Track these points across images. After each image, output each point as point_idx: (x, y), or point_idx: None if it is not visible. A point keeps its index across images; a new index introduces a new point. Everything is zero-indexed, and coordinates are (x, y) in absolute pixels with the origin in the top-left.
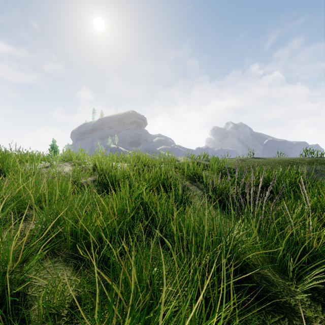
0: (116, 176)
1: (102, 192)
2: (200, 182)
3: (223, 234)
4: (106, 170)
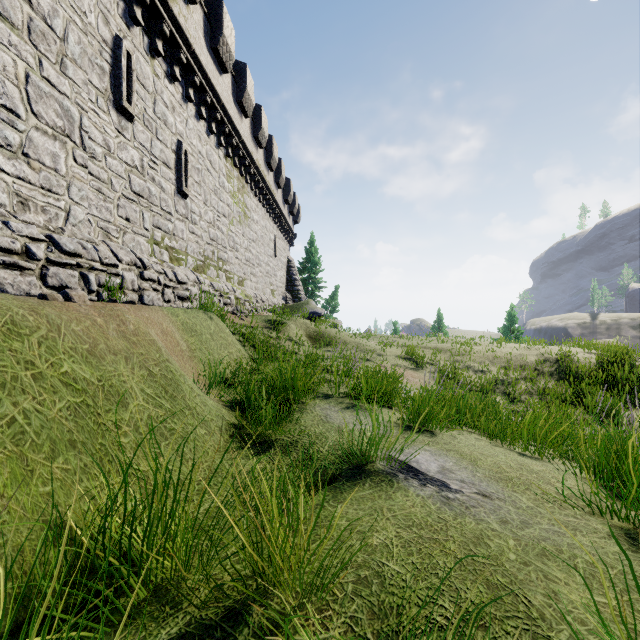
0: (573, 370)
1: (559, 380)
2: None
3: (636, 416)
4: (566, 363)
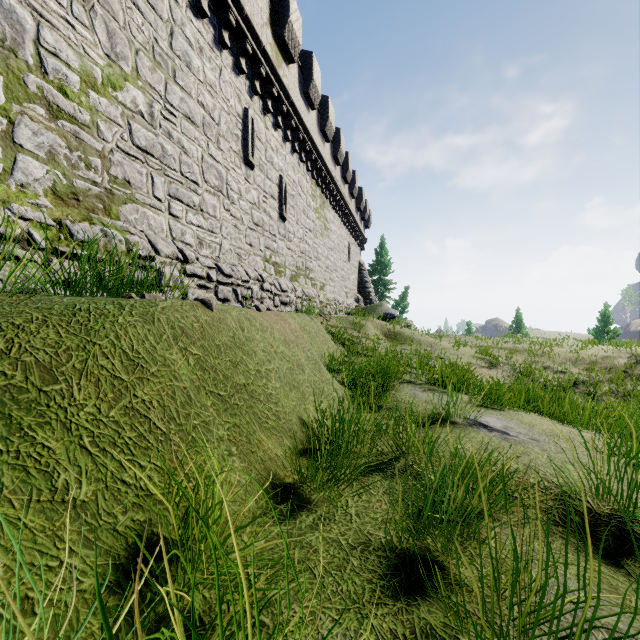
0: None
1: None
2: None
3: None
4: None
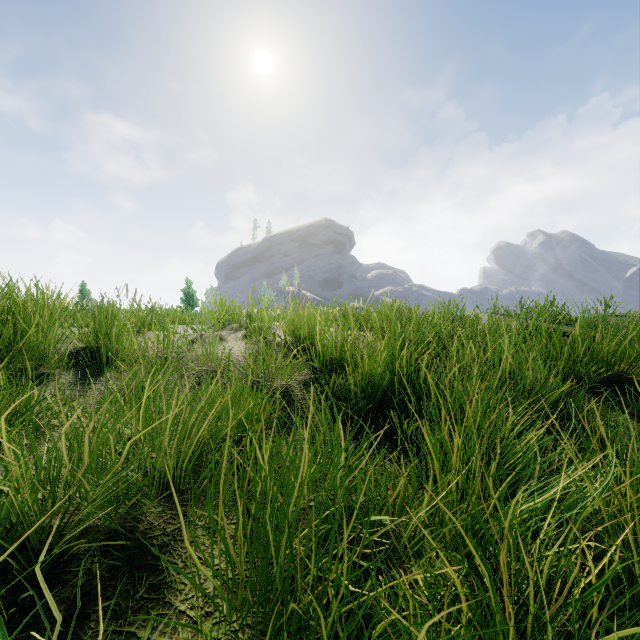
0: (375, 375)
1: (345, 426)
2: (632, 399)
3: None
4: (336, 354)
